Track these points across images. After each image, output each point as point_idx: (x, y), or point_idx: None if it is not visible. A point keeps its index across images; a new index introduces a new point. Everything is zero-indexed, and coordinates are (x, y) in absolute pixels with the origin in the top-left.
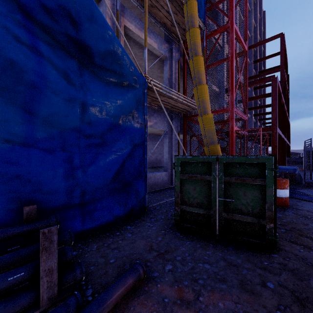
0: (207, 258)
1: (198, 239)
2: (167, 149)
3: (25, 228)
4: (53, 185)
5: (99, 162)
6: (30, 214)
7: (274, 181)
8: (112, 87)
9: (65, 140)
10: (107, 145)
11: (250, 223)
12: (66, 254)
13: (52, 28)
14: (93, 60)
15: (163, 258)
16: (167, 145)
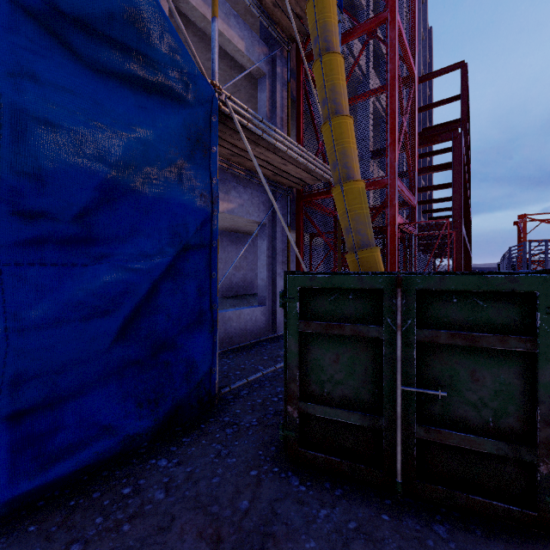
0: None
1: (347, 496)
2: (264, 261)
3: None
4: None
5: (72, 290)
6: None
7: None
8: (116, 87)
9: None
10: (102, 245)
11: (489, 455)
12: None
13: None
14: None
15: None
16: (266, 253)
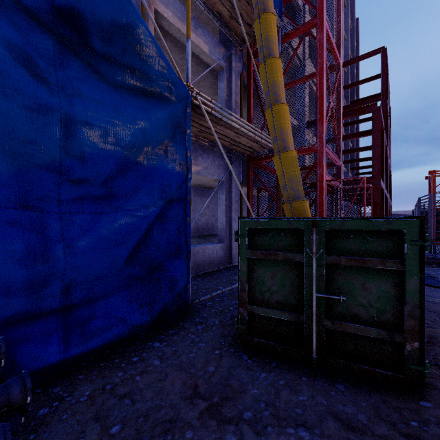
0: (302, 413)
1: (280, 366)
2: (223, 209)
3: None
4: None
5: (101, 229)
6: None
7: (420, 264)
8: (126, 96)
9: (29, 188)
10: (118, 200)
11: (374, 339)
12: None
13: None
14: (89, 41)
15: (218, 416)
16: (224, 203)
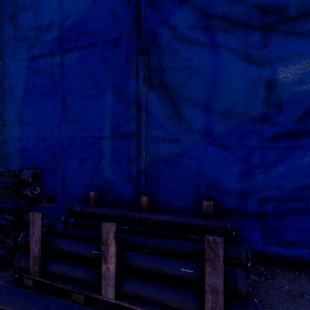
0: None
1: None
2: None
3: (202, 221)
4: (229, 184)
5: (294, 160)
6: (207, 209)
7: None
8: None
9: (243, 133)
10: None
11: None
12: (236, 278)
13: (229, 12)
14: (284, 13)
15: None
16: None
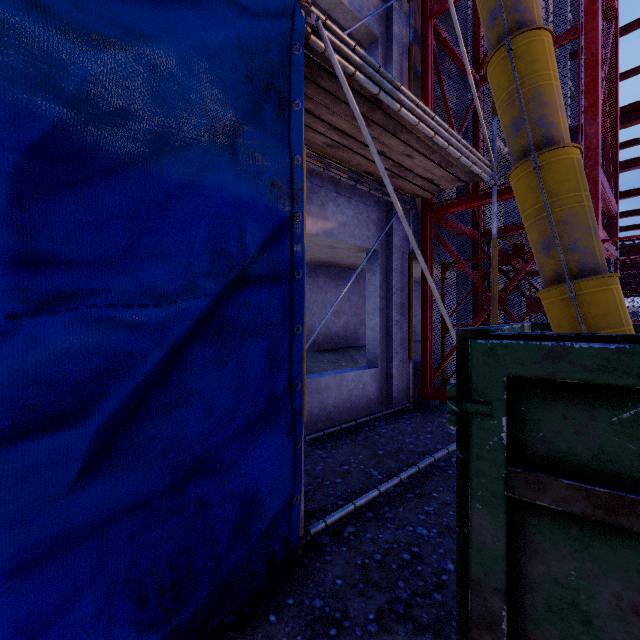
0: None
1: None
2: (375, 304)
3: None
4: None
5: None
6: None
7: None
8: None
9: None
10: (57, 274)
11: None
12: None
13: None
14: None
15: None
16: (378, 292)
